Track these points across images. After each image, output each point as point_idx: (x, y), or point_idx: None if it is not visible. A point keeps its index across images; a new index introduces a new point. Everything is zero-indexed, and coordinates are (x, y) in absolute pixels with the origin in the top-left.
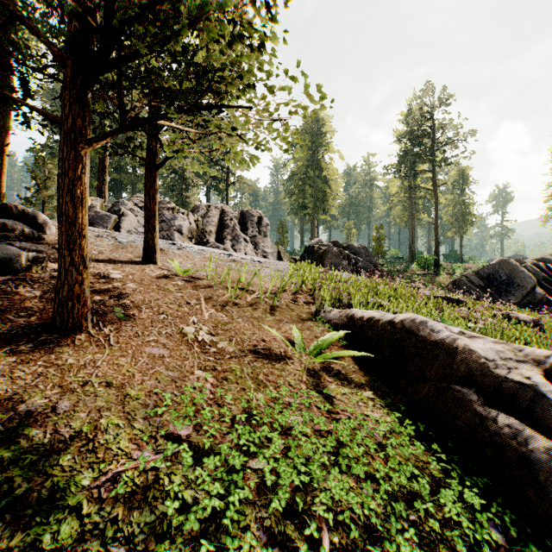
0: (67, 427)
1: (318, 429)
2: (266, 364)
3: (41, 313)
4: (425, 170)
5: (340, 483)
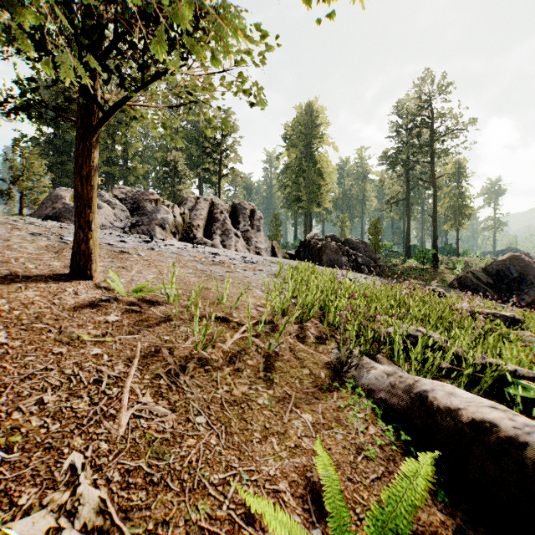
0: None
1: None
2: None
3: None
4: (423, 161)
5: None
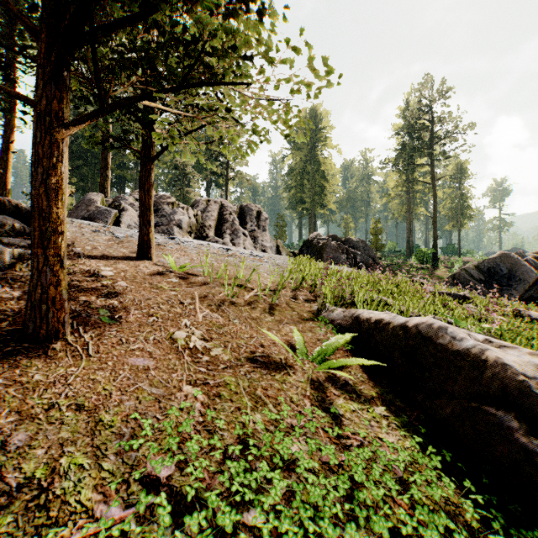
0: (17, 471)
1: (327, 460)
2: (265, 375)
3: (16, 317)
4: (423, 164)
5: None
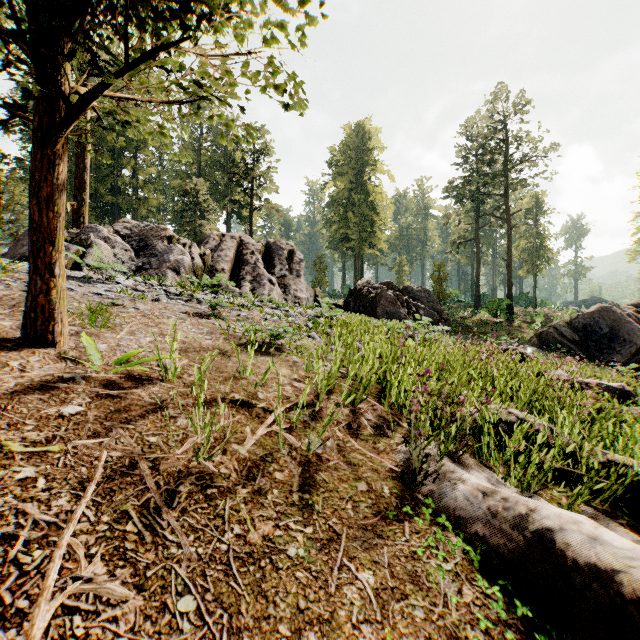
0: None
1: None
2: None
3: None
4: (495, 194)
5: None
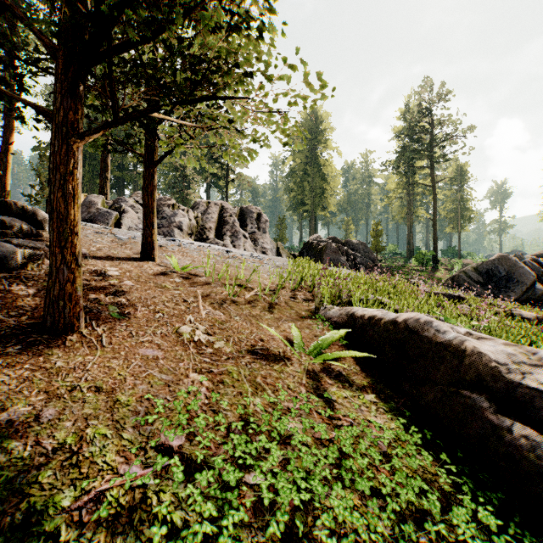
0: (50, 438)
1: (319, 437)
2: (265, 365)
3: (33, 312)
4: (423, 166)
5: (343, 500)
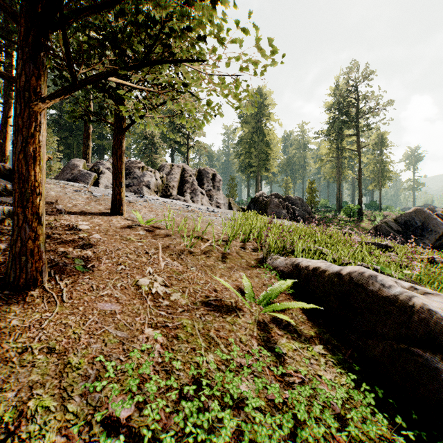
0: None
1: (272, 398)
2: (218, 317)
3: (0, 267)
4: (350, 134)
5: None
